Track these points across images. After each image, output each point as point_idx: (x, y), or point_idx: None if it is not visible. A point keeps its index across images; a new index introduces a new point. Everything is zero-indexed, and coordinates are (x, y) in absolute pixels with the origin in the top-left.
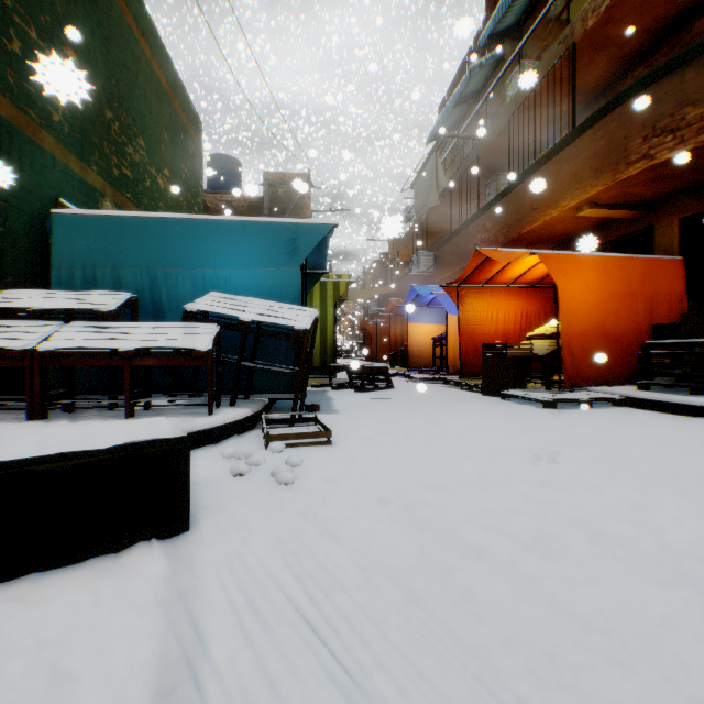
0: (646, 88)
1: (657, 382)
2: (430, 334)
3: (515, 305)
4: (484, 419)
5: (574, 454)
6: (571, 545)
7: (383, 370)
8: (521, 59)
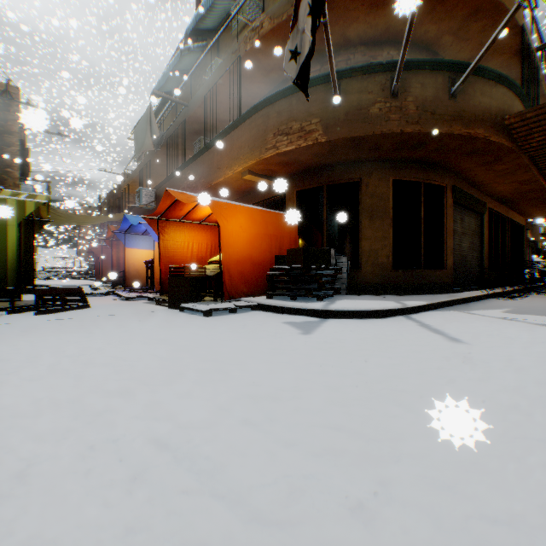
0: (275, 102)
1: (276, 293)
2: (147, 258)
3: (207, 238)
4: (141, 331)
5: (180, 356)
6: (57, 466)
7: (76, 290)
8: (218, 58)
